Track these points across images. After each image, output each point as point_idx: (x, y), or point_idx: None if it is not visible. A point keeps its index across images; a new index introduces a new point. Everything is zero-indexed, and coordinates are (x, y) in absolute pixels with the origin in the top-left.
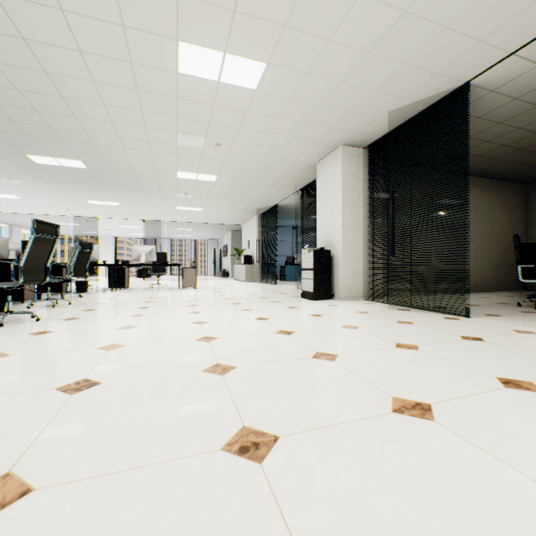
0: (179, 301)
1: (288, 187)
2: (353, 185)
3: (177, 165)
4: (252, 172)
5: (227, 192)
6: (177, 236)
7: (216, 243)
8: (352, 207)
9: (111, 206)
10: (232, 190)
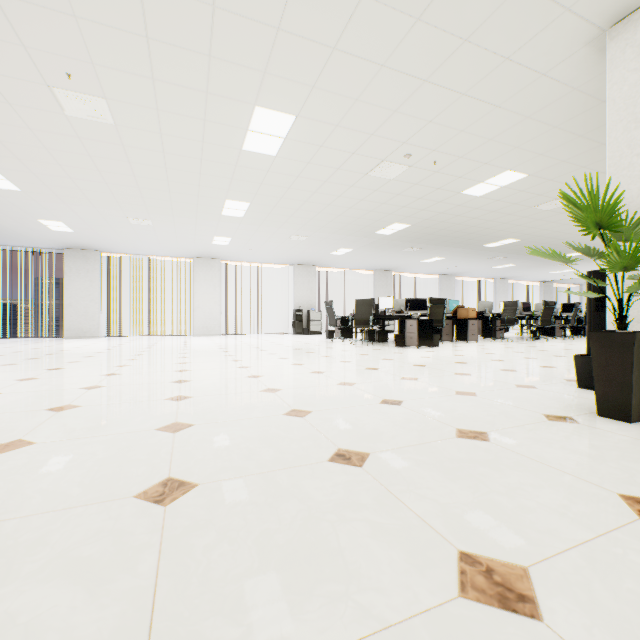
0: None
1: None
2: None
3: None
4: None
5: None
6: None
7: None
8: None
9: None
10: None
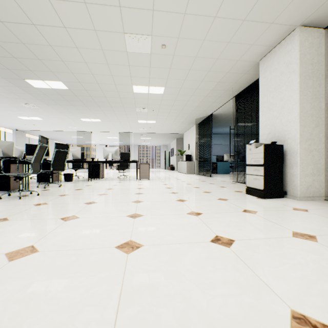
0: (128, 195)
1: (224, 94)
2: (312, 70)
3: (131, 78)
4: (194, 79)
5: (173, 104)
6: (142, 143)
7: (166, 147)
8: (311, 95)
9: (96, 122)
10: (176, 102)
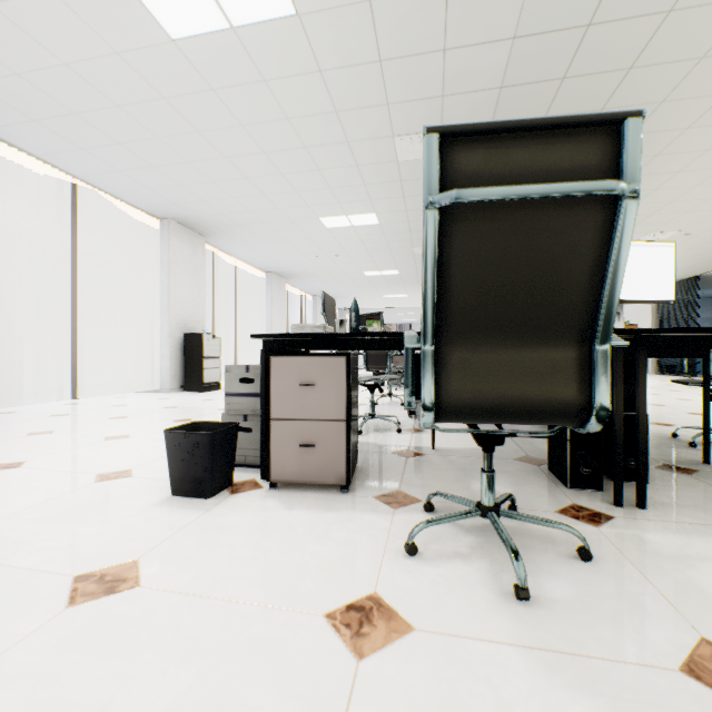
0: None
1: None
2: None
3: None
4: (702, 249)
5: None
6: None
7: None
8: None
9: None
10: None
